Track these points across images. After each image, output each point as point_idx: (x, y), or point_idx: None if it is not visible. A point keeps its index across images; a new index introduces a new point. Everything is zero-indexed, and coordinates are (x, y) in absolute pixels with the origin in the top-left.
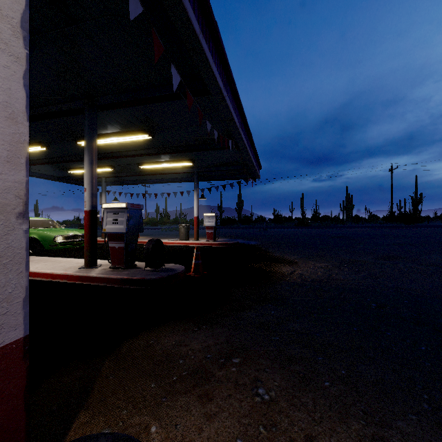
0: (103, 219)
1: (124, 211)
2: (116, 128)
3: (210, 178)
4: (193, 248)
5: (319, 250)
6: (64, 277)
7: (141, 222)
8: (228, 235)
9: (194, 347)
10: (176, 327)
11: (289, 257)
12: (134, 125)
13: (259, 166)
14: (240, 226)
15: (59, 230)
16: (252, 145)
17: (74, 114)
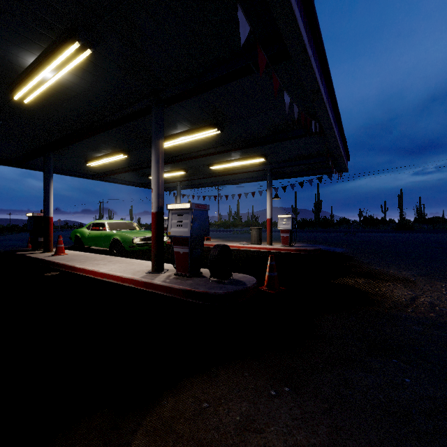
0: (168, 222)
1: (188, 212)
2: (184, 126)
3: (285, 175)
4: (265, 254)
5: (445, 264)
6: (131, 281)
7: (207, 225)
8: (305, 239)
9: (271, 442)
10: (243, 380)
11: (398, 272)
12: (202, 120)
13: (347, 157)
14: (319, 230)
15: (138, 232)
16: (340, 129)
17: (144, 114)
